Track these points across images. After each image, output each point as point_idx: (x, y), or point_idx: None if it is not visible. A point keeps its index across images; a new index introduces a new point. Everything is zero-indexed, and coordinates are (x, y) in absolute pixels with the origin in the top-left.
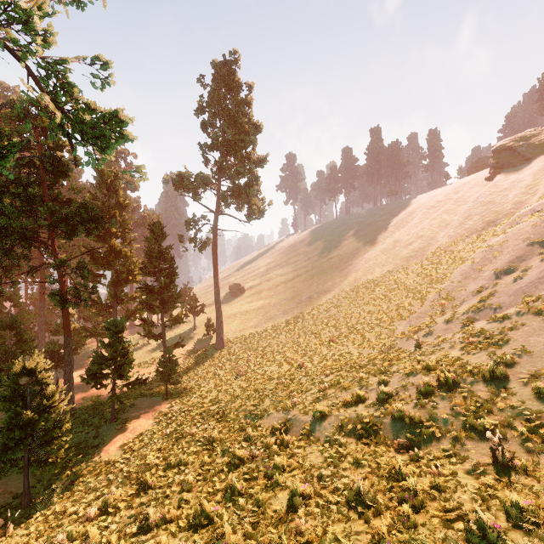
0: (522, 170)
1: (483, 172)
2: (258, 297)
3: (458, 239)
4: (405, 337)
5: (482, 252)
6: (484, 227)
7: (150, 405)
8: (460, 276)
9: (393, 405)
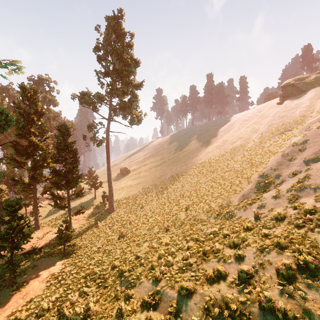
0: (301, 97)
1: (274, 100)
2: (138, 176)
3: (266, 139)
4: (243, 208)
5: (289, 146)
6: (283, 131)
7: (48, 266)
8: (276, 163)
9: (258, 289)
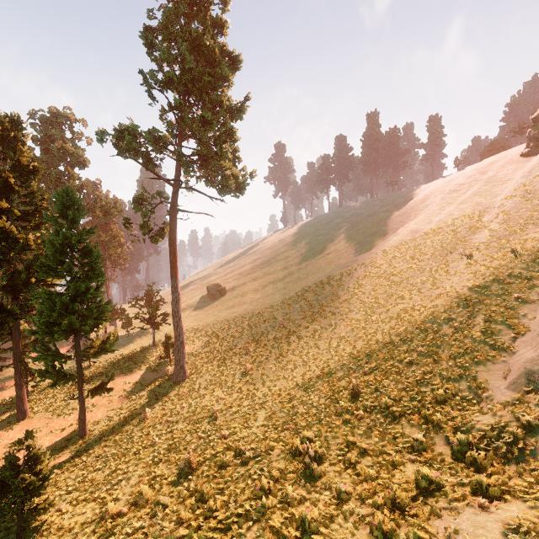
0: None
1: (510, 150)
2: (241, 300)
3: (523, 223)
4: None
5: None
6: None
7: None
8: None
9: None
